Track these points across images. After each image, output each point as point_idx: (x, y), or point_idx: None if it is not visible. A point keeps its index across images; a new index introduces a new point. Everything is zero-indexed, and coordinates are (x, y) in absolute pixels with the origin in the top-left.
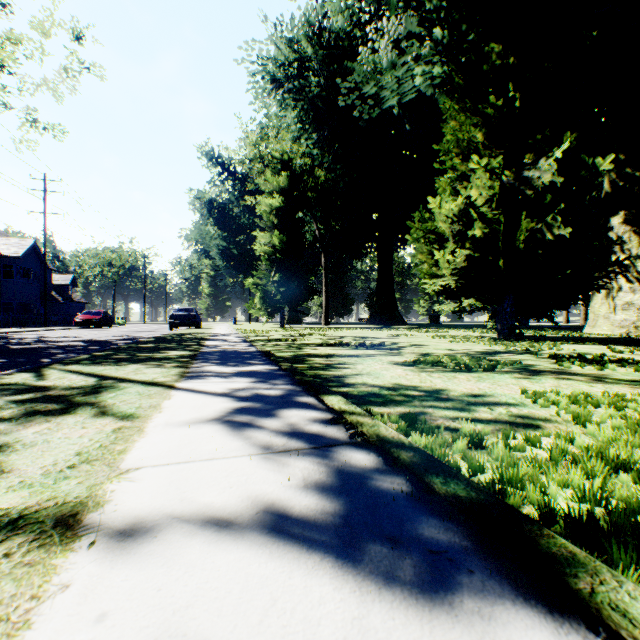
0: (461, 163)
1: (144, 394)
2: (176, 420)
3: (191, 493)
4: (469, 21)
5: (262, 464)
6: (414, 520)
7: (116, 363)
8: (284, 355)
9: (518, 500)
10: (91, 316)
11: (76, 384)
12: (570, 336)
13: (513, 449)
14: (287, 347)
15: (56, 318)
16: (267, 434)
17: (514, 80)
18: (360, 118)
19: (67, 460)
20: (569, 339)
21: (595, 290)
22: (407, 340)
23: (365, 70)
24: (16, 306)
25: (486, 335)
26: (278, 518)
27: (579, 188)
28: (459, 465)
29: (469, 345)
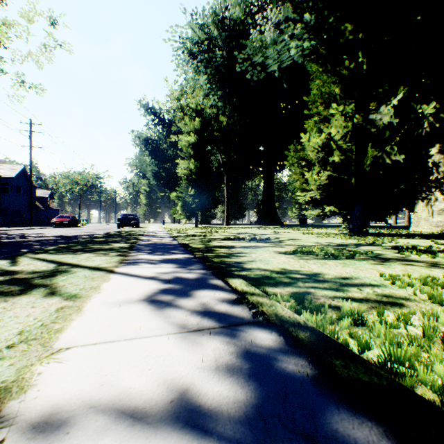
0: (324, 110)
1: (89, 277)
2: (110, 300)
3: (111, 376)
4: (329, 8)
5: (178, 344)
6: (325, 411)
7: (73, 252)
8: (198, 246)
9: (412, 381)
10: (63, 219)
11: (39, 269)
12: (401, 233)
13: (389, 326)
14: (200, 241)
15: (38, 220)
16: (183, 313)
17: (362, 50)
18: (251, 80)
19: (8, 339)
20: (401, 235)
21: (420, 200)
22: (285, 236)
23: (255, 46)
24: (11, 212)
25: (341, 232)
26: (192, 408)
27: (409, 127)
28: (348, 342)
29: (330, 239)
